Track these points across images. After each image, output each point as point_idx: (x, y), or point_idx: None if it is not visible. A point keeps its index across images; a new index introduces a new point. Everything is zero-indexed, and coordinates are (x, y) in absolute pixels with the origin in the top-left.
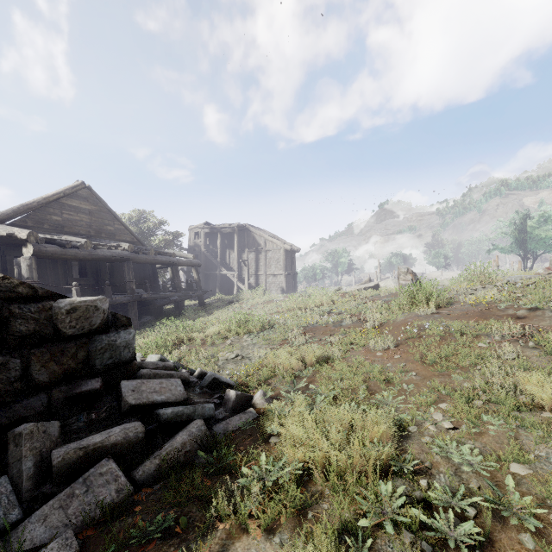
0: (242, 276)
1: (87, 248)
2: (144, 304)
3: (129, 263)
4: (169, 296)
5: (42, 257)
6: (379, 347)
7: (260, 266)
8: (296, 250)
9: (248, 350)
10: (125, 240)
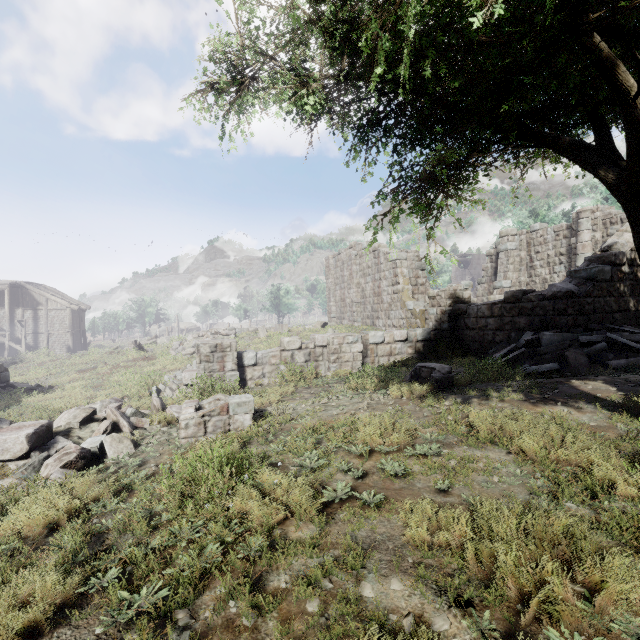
0: (16, 335)
1: None
2: None
3: None
4: None
5: None
6: (102, 371)
7: (41, 324)
8: (85, 309)
9: (47, 381)
10: None
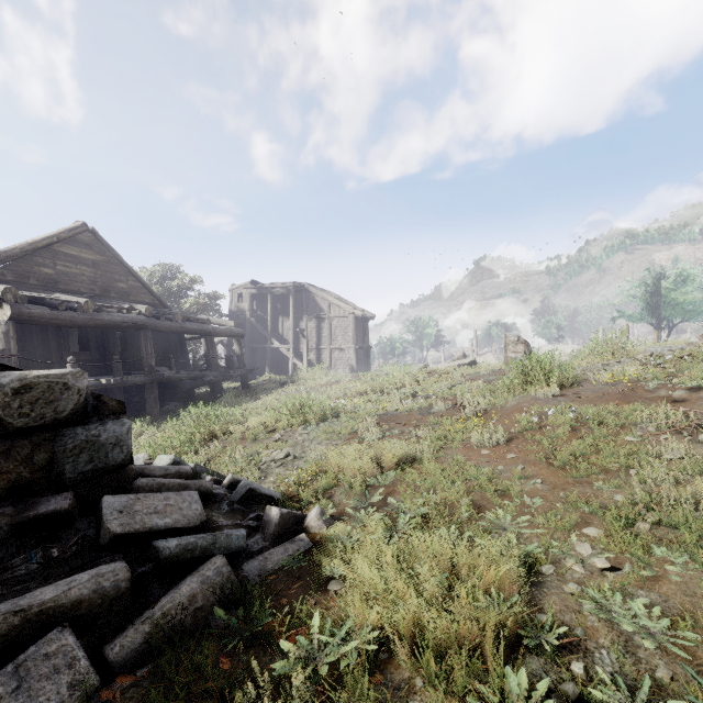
0: (300, 350)
1: (88, 311)
2: (168, 387)
3: (147, 331)
4: (201, 375)
5: (24, 322)
6: (486, 442)
7: (323, 337)
8: (369, 317)
9: (303, 447)
10: (143, 301)
